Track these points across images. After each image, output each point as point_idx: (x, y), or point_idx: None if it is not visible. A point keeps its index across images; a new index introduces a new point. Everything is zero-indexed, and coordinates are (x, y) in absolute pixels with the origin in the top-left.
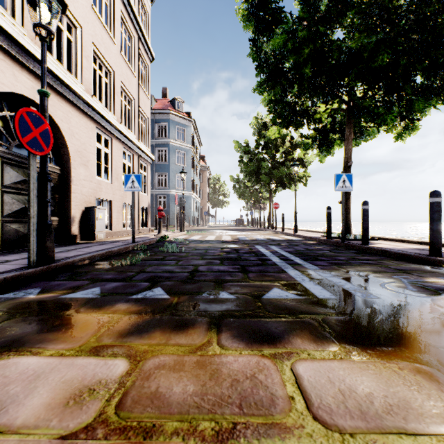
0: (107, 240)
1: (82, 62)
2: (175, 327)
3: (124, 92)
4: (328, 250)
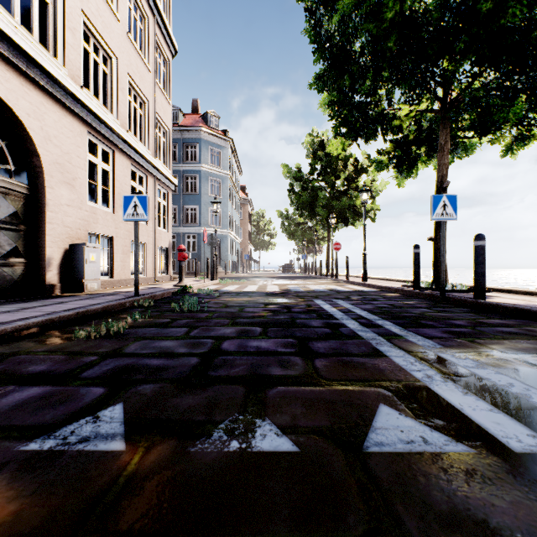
0: (102, 292)
1: (64, 36)
2: None
3: (133, 90)
4: (426, 307)
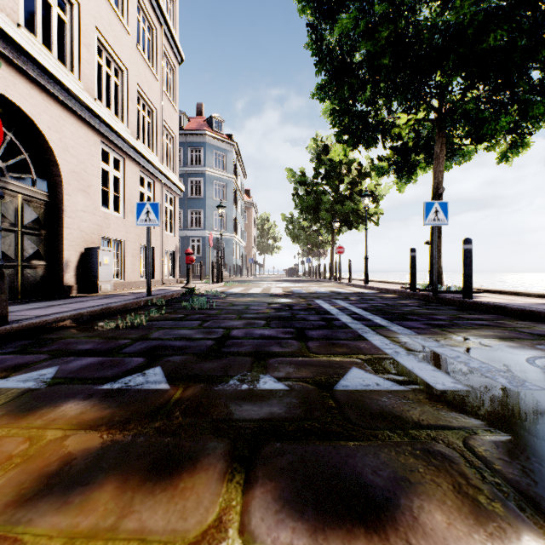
0: (115, 293)
1: (80, 52)
2: (155, 467)
3: (142, 99)
4: (417, 305)
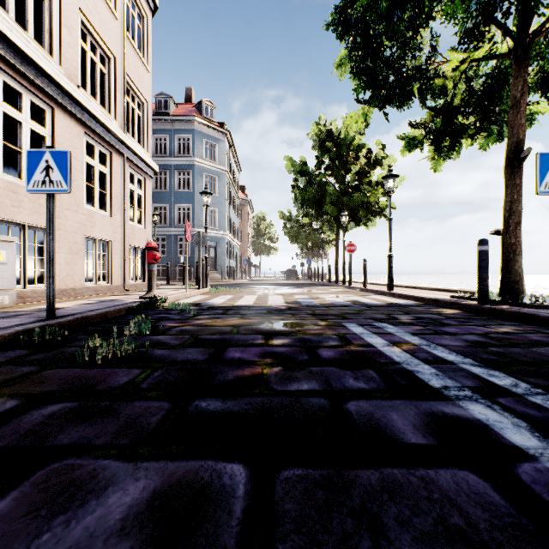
0: (14, 309)
1: None
2: None
3: (91, 37)
4: None
